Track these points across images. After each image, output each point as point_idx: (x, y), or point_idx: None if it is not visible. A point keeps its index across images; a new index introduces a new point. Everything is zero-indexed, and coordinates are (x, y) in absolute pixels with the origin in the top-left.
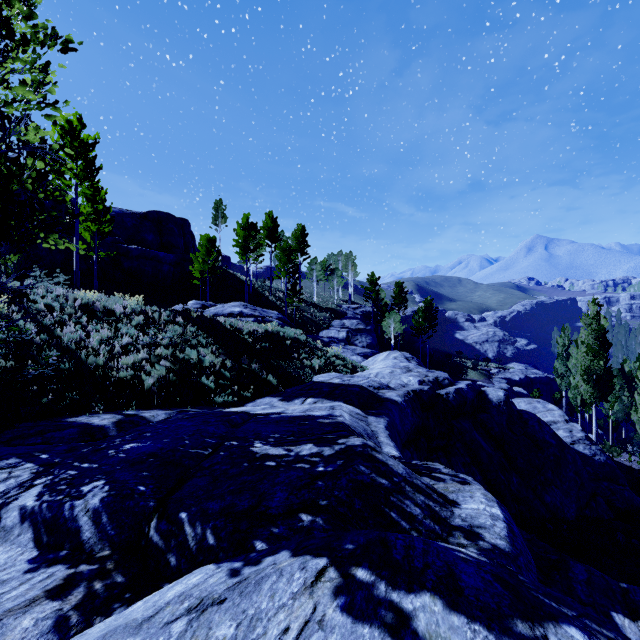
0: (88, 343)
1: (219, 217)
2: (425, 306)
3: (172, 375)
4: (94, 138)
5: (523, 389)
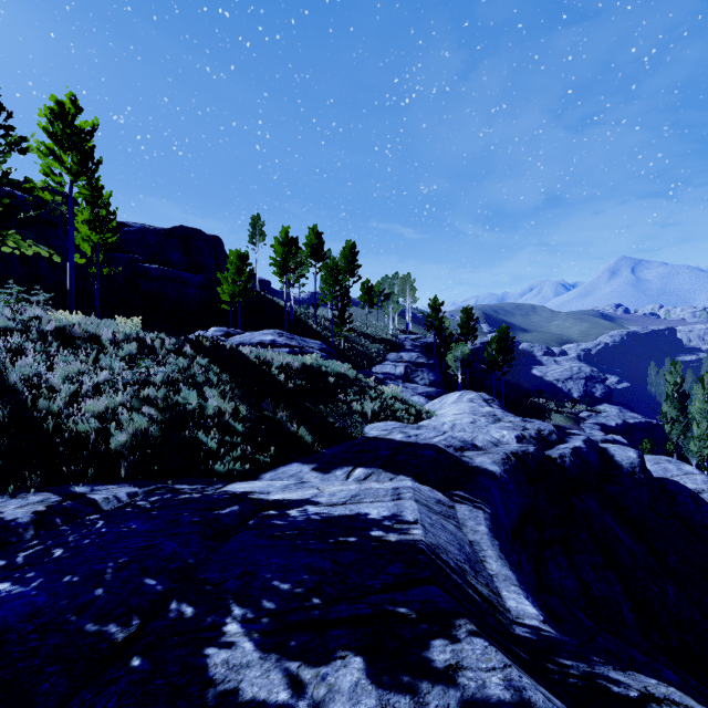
0: (46, 380)
1: (256, 235)
2: (499, 336)
3: (156, 428)
4: (92, 125)
5: (622, 437)
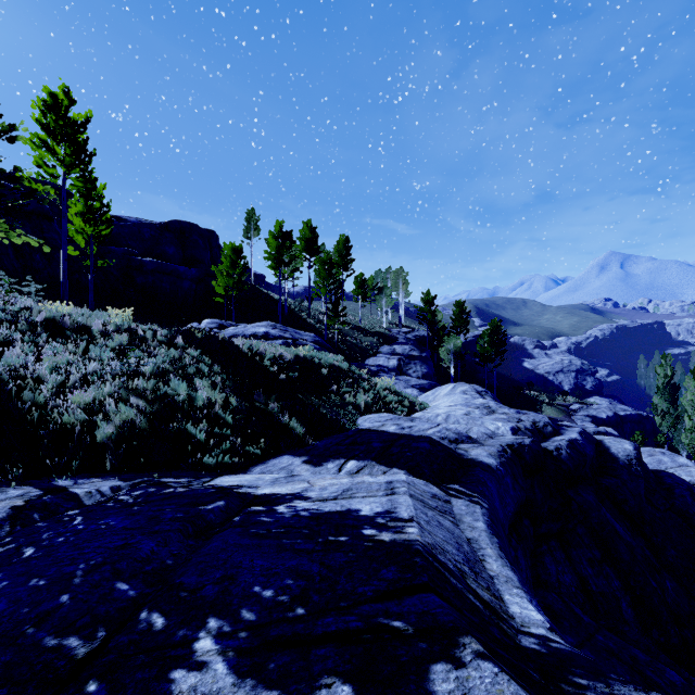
0: (32, 371)
1: (251, 229)
2: (491, 329)
3: (144, 420)
4: (85, 117)
5: (613, 429)
